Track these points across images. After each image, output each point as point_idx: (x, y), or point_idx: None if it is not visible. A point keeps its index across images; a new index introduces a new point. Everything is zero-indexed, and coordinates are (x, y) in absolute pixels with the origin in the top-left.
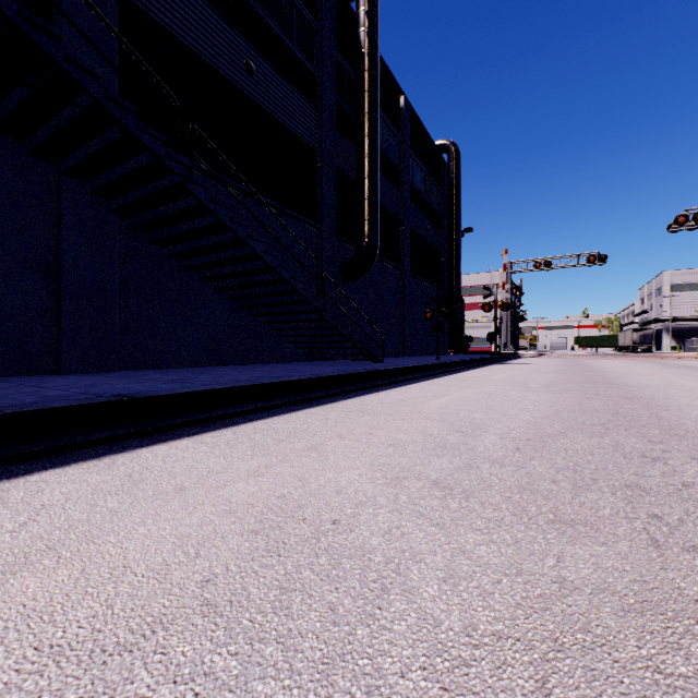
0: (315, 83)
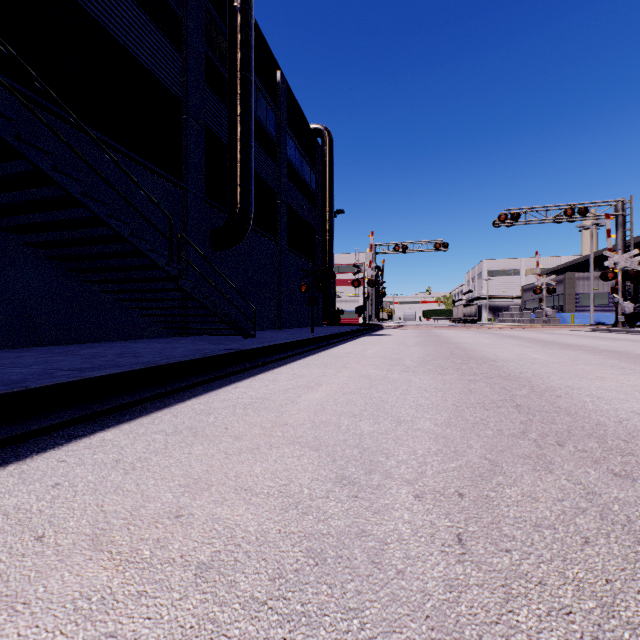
0: (179, 24)
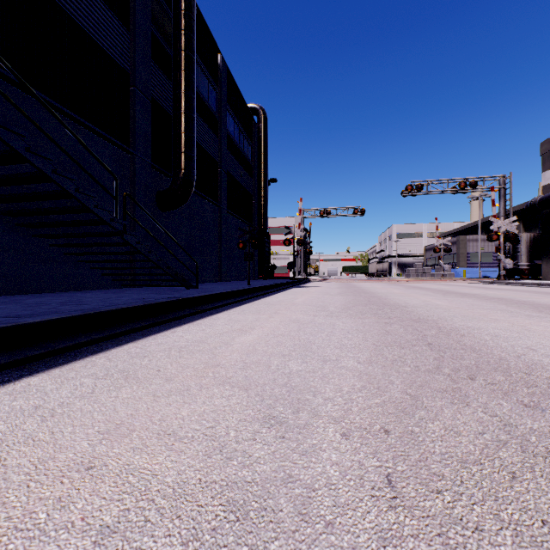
0: (127, 4)
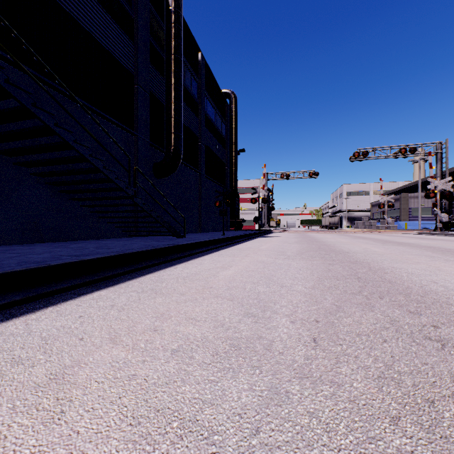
0: (132, 22)
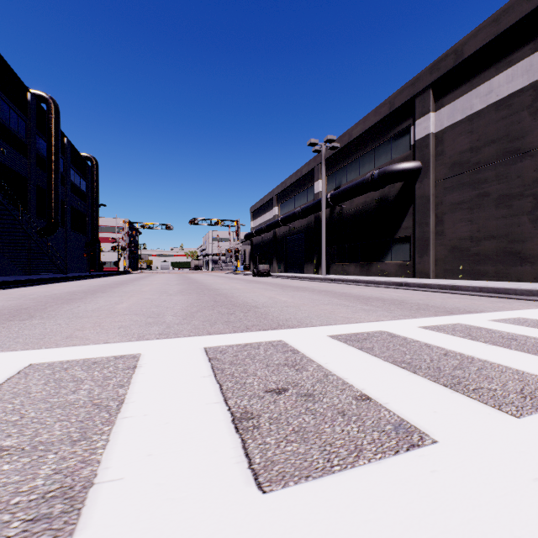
0: (27, 147)
